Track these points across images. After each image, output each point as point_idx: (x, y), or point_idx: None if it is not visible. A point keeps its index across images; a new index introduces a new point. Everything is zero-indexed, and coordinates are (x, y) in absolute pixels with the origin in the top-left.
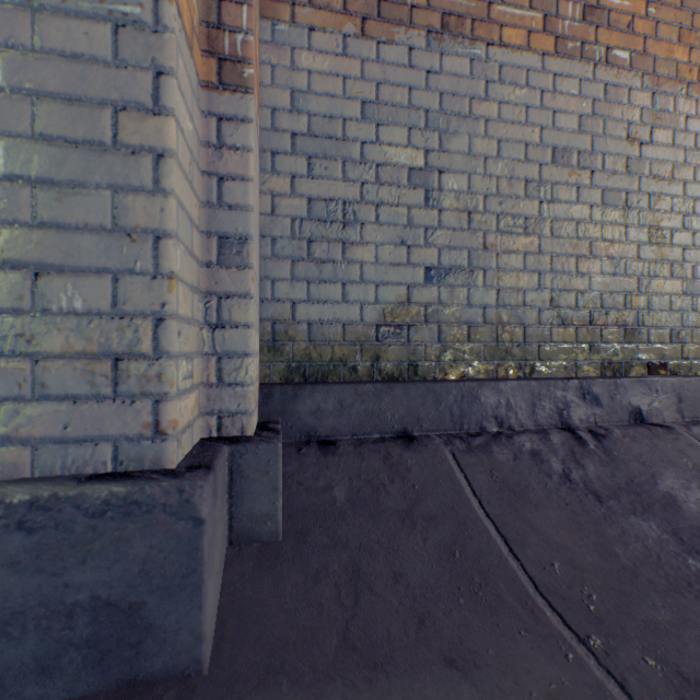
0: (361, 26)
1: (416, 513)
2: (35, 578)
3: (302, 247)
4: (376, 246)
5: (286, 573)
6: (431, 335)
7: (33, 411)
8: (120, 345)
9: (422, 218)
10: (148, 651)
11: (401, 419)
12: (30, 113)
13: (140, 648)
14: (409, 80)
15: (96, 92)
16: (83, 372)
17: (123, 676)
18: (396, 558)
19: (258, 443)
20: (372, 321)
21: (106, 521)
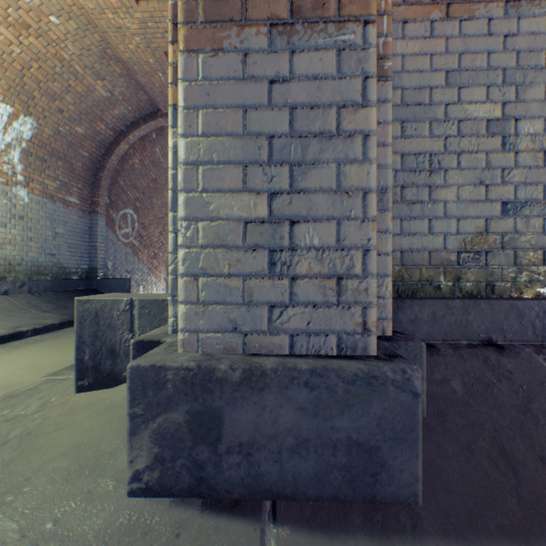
0: (445, 11)
1: (533, 409)
2: (313, 419)
3: (396, 193)
4: (457, 187)
5: (441, 442)
6: (506, 259)
7: (289, 311)
8: (341, 268)
9: (499, 160)
10: (381, 481)
11: (486, 330)
12: (287, 118)
13: (376, 477)
14: (487, 46)
15: (326, 98)
16: (318, 286)
17: (365, 495)
18: (533, 444)
19: (406, 342)
20: (453, 248)
21: (355, 387)
